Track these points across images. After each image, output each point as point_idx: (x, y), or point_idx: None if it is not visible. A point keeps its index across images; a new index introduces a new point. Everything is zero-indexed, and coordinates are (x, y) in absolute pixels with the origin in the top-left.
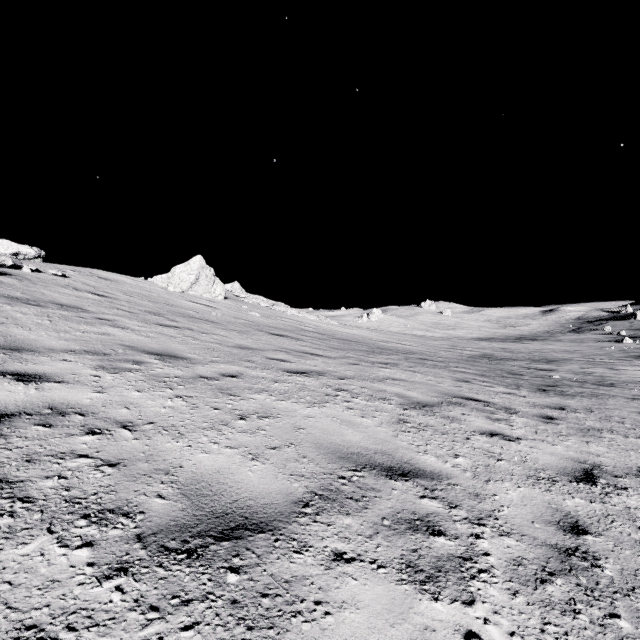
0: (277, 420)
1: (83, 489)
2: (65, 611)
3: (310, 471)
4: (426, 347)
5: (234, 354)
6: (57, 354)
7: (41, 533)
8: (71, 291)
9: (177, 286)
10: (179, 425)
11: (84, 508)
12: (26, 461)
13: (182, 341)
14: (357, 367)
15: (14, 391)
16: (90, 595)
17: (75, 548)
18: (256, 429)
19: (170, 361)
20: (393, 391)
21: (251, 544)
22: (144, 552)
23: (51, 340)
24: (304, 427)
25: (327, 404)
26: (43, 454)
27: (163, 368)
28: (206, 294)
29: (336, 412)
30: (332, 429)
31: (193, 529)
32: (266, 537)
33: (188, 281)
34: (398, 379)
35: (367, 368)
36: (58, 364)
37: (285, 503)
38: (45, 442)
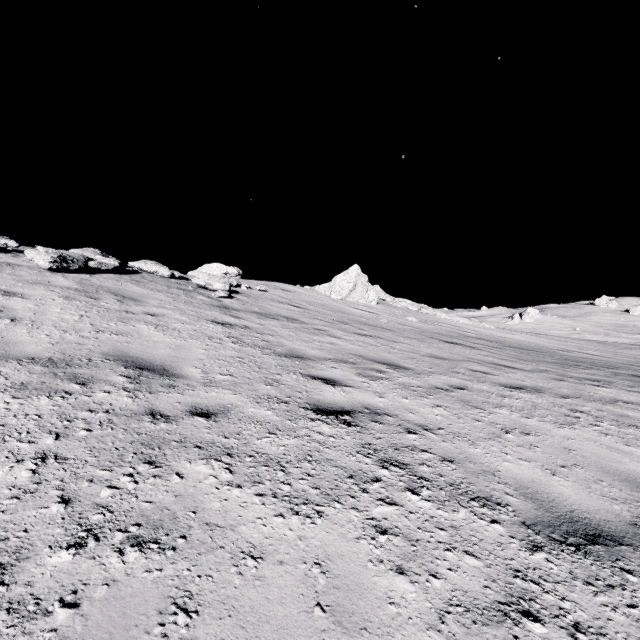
0: (540, 438)
1: (450, 477)
2: (528, 566)
3: (619, 496)
4: (624, 359)
5: (438, 365)
6: (324, 362)
7: (458, 506)
8: (279, 304)
9: (338, 294)
10: (463, 433)
11: (465, 493)
12: (395, 449)
13: (385, 350)
14: (566, 384)
15: (333, 392)
16: (533, 560)
17: (490, 522)
18: (529, 445)
19: (400, 371)
20: (639, 417)
21: (622, 553)
22: (540, 537)
23: (309, 349)
24: (573, 449)
25: (575, 426)
26: (399, 445)
27: (401, 377)
28: (361, 300)
29: (593, 436)
30: (604, 455)
31: (560, 528)
32: (630, 550)
33: (347, 289)
34: (630, 402)
35: (579, 385)
36: (333, 371)
37: (621, 523)
38: (391, 436)
